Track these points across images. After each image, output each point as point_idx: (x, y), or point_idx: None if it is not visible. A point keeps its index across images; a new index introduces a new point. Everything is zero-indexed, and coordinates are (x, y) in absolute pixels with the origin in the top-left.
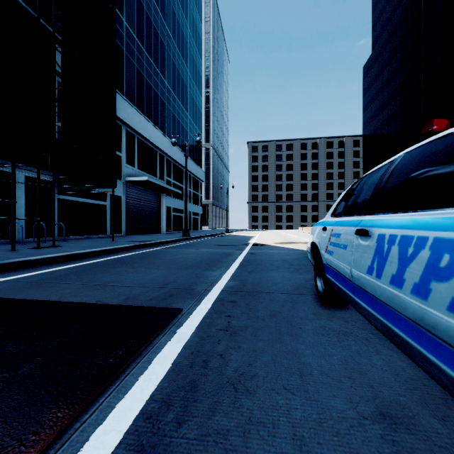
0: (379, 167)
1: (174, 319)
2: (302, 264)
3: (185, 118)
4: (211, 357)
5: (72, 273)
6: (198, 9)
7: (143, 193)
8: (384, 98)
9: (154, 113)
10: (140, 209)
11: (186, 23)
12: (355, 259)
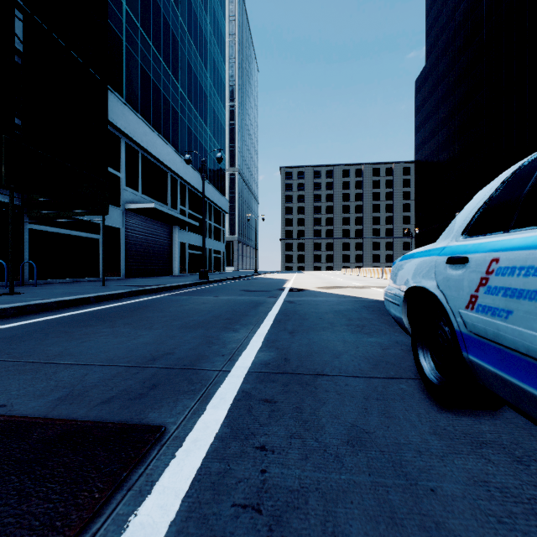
0: None
1: (137, 465)
2: (365, 319)
3: (204, 134)
4: None
5: (6, 338)
6: (221, 2)
7: (150, 225)
8: (440, 118)
9: (165, 124)
10: (145, 245)
11: (205, 16)
12: None
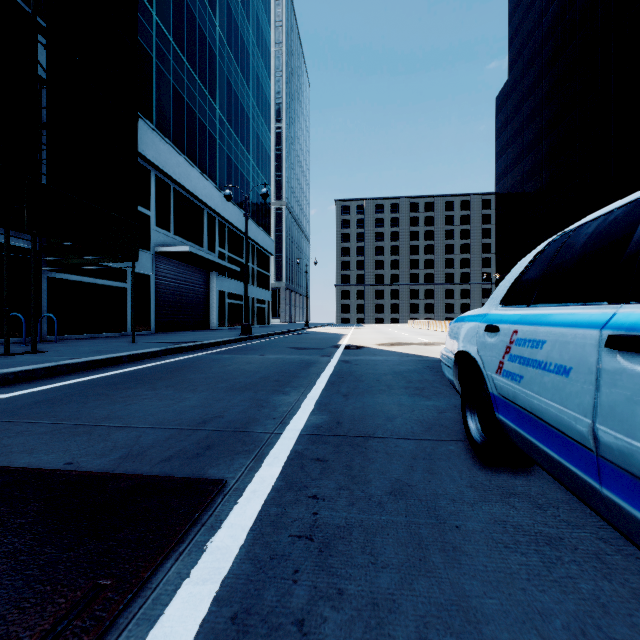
0: (617, 208)
1: (206, 508)
2: (426, 381)
3: (246, 163)
4: (278, 632)
5: (46, 401)
6: (266, 7)
7: (183, 270)
8: (524, 142)
9: (200, 153)
10: (178, 294)
11: (247, 24)
12: (609, 403)
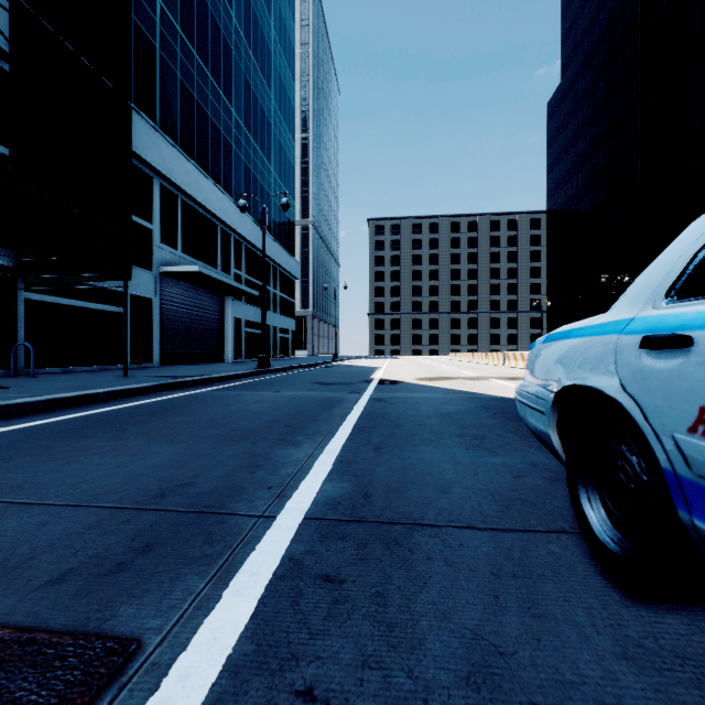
0: None
1: None
2: (484, 426)
3: (267, 174)
4: None
5: None
6: None
7: (193, 294)
8: (579, 153)
9: (213, 160)
10: (187, 322)
11: (268, 18)
12: None
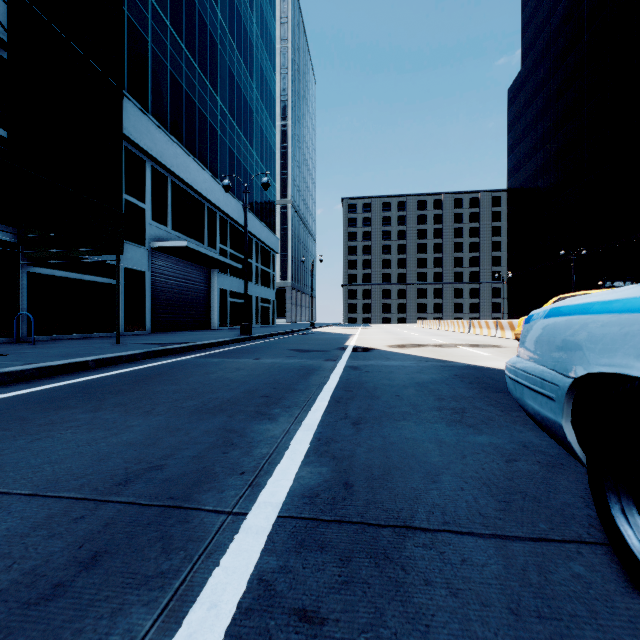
0: None
1: None
2: (462, 397)
3: (249, 158)
4: None
5: None
6: None
7: (182, 267)
8: (538, 135)
9: (200, 145)
10: (176, 292)
11: (250, 14)
12: None
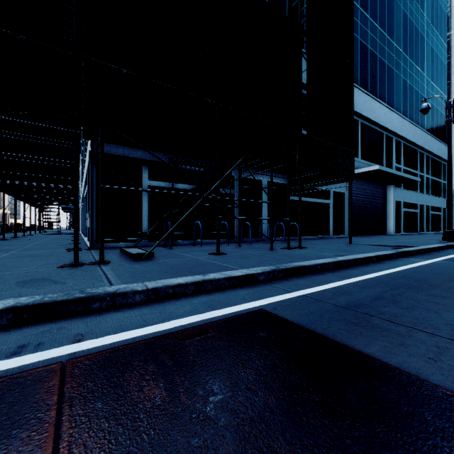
0: None
1: None
2: None
3: (420, 81)
4: None
5: (381, 298)
6: None
7: (366, 187)
8: None
9: (380, 87)
10: (362, 206)
11: None
12: None
